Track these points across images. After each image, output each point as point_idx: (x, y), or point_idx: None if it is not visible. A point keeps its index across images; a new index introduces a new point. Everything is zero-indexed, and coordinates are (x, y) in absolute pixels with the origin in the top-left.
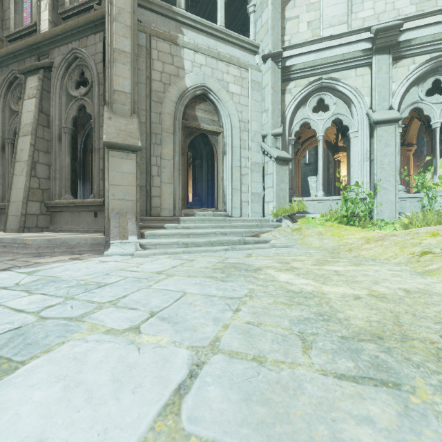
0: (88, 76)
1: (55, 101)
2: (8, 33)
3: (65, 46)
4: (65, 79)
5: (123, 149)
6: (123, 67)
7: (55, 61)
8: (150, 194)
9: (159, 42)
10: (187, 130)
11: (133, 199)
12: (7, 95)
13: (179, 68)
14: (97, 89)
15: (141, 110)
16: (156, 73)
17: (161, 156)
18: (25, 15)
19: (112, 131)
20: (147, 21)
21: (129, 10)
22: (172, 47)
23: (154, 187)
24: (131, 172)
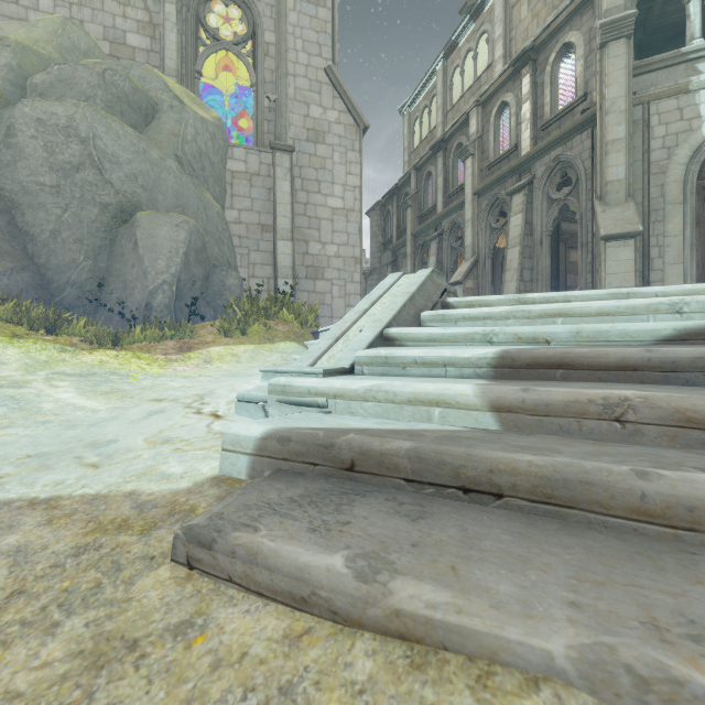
0: (571, 175)
1: (537, 209)
2: (489, 163)
3: (547, 156)
4: (546, 185)
5: (620, 238)
6: (616, 155)
7: (537, 173)
8: (648, 280)
9: (660, 104)
10: (704, 191)
11: (631, 286)
12: (487, 217)
13: (692, 119)
14: (585, 186)
15: (636, 190)
16: (656, 141)
17: (663, 234)
18: (500, 140)
19: (608, 224)
20: (643, 87)
21: (623, 94)
22: (680, 99)
23: (653, 271)
24: (629, 258)
